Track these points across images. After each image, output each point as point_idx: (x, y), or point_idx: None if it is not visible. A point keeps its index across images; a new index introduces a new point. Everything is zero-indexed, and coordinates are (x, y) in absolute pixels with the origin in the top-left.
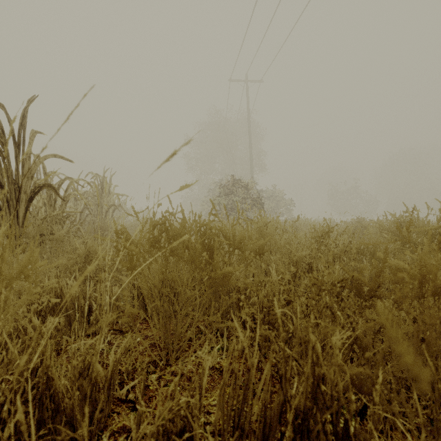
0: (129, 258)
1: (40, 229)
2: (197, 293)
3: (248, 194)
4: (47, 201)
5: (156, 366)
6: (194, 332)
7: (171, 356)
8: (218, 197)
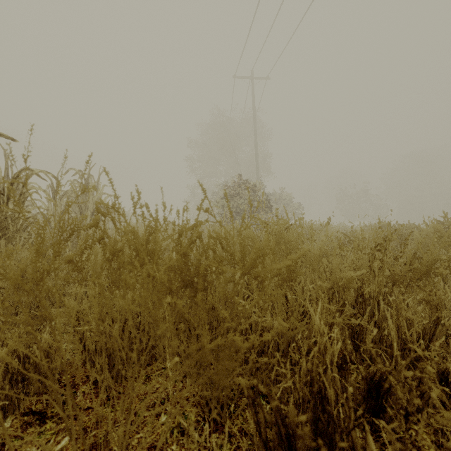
0: None
1: None
2: (168, 366)
3: (254, 196)
4: None
5: None
6: (165, 440)
7: None
8: (221, 199)
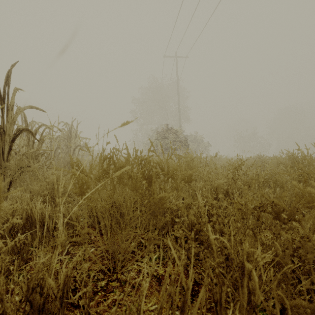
0: (79, 186)
1: (20, 163)
2: (138, 213)
3: (177, 138)
4: (27, 142)
5: (104, 273)
6: (136, 244)
7: (118, 265)
8: (155, 140)
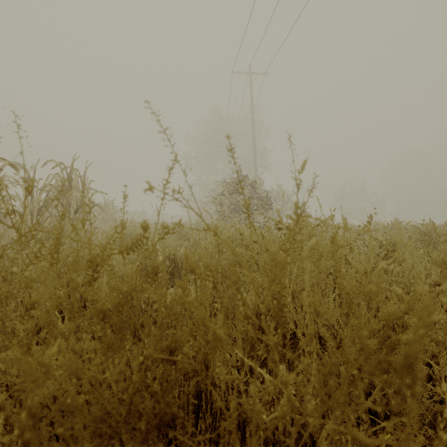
0: None
1: None
2: None
3: (253, 193)
4: None
5: None
6: None
7: None
8: (219, 196)
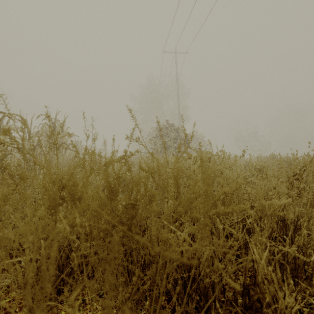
0: None
1: None
2: None
3: (177, 136)
4: None
5: None
6: None
7: None
8: (153, 138)
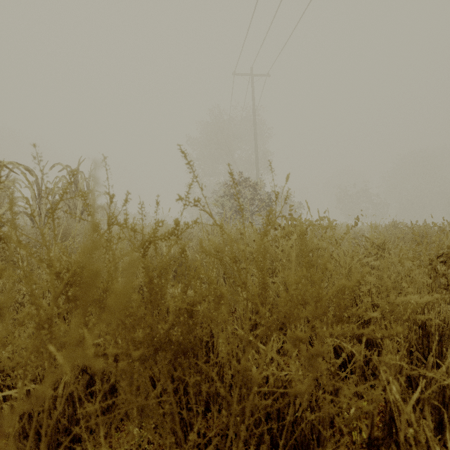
0: None
1: None
2: None
3: (255, 195)
4: None
5: None
6: None
7: None
8: (220, 198)
